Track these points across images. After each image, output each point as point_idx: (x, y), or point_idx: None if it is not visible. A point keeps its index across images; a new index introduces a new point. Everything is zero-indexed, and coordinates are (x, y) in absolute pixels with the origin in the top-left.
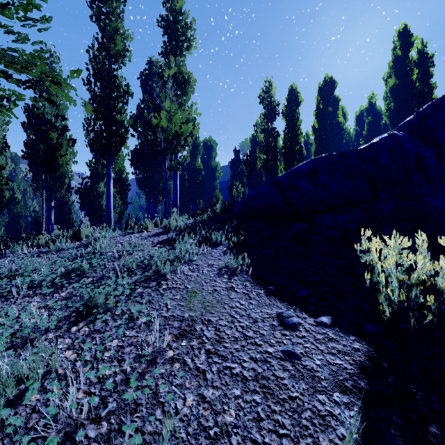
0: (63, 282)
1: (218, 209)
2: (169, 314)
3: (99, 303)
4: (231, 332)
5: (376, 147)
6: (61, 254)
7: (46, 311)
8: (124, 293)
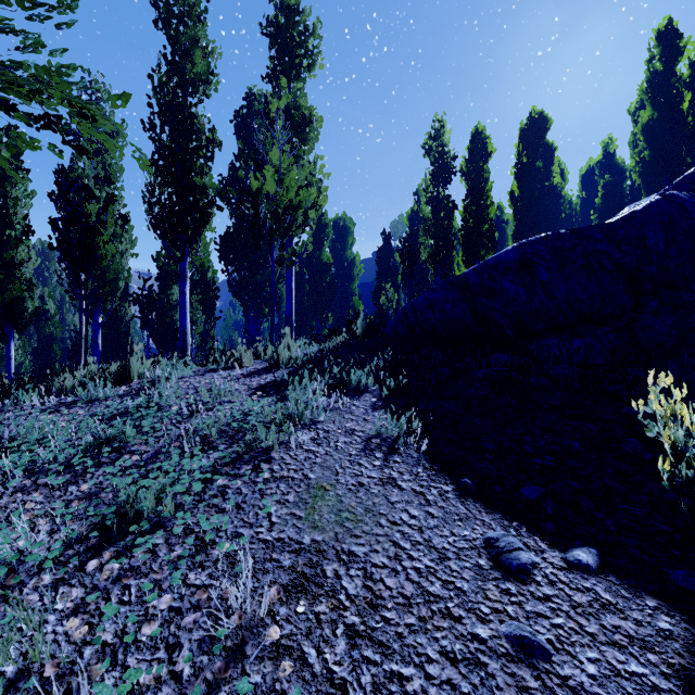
0: (86, 464)
1: (359, 329)
2: (273, 536)
3: (145, 509)
4: (397, 583)
5: (640, 218)
6: (94, 407)
7: (48, 523)
8: (192, 488)
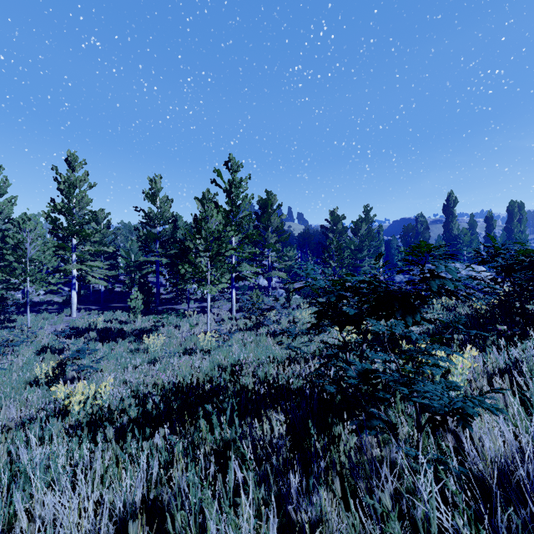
0: None
1: None
2: None
3: None
4: None
5: None
6: None
7: None
8: None
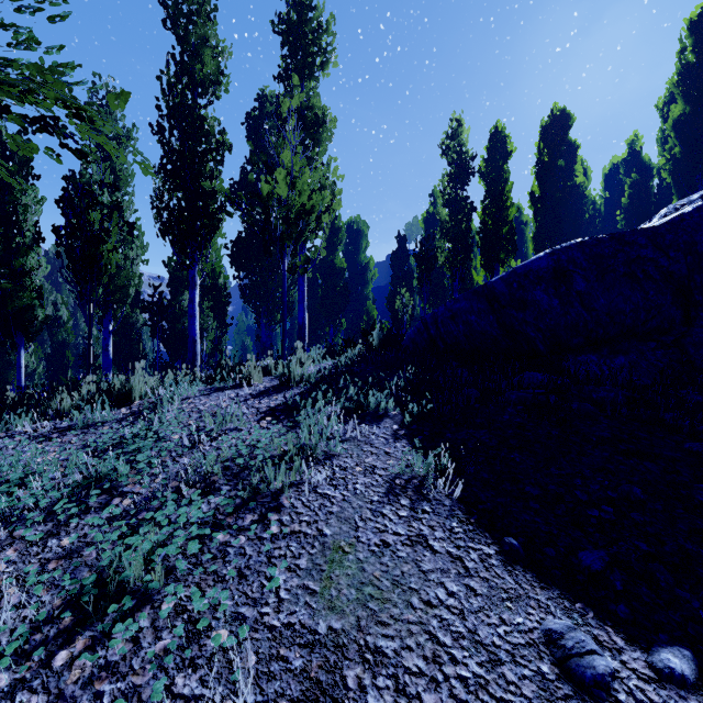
0: (70, 512)
1: (376, 340)
2: (281, 620)
3: (131, 576)
4: (439, 702)
5: (691, 221)
6: (89, 434)
7: (18, 592)
8: (187, 549)
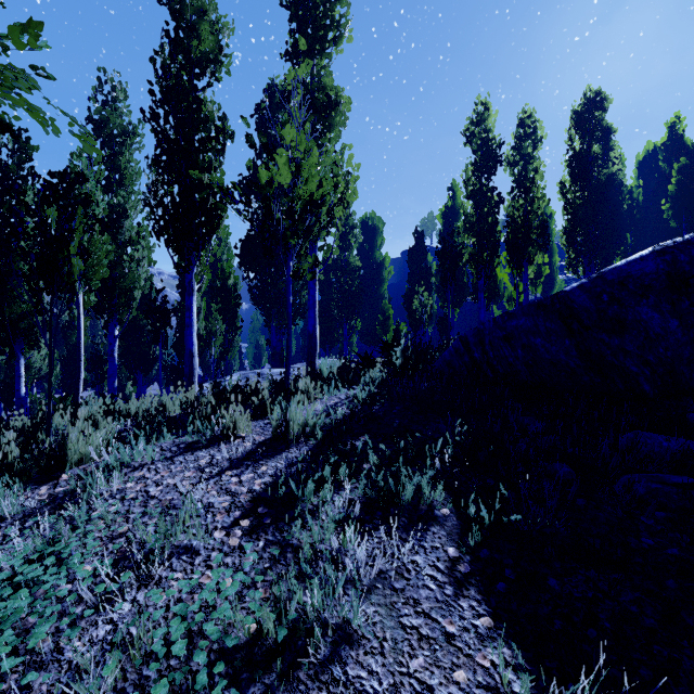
0: None
1: (399, 359)
2: None
3: None
4: None
5: None
6: None
7: None
8: None
